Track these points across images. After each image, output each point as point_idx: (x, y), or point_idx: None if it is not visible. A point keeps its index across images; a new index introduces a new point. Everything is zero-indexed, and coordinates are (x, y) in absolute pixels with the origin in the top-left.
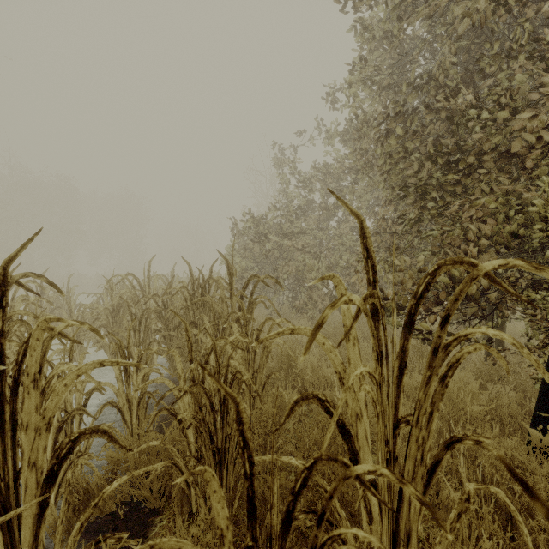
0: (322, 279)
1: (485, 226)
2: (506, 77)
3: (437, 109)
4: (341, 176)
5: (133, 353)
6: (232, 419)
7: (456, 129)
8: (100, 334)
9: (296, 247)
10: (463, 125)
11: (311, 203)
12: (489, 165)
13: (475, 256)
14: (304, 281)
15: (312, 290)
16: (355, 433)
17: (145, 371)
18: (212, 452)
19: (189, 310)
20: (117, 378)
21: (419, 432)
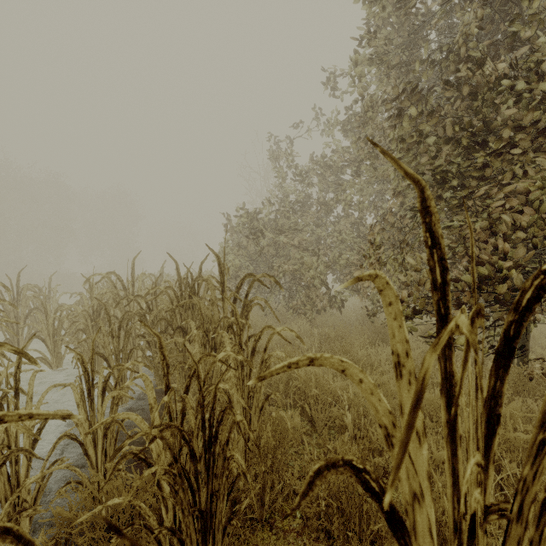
0: (359, 279)
1: (520, 217)
2: (545, 41)
3: (458, 84)
4: (341, 169)
5: (111, 363)
6: (221, 472)
7: (480, 108)
8: (32, 358)
9: (293, 244)
10: (489, 102)
11: (308, 199)
12: (523, 145)
13: (508, 252)
14: (301, 280)
15: (310, 289)
16: (411, 523)
17: (112, 395)
18: (192, 518)
19: (175, 313)
20: (77, 403)
21: (524, 532)
